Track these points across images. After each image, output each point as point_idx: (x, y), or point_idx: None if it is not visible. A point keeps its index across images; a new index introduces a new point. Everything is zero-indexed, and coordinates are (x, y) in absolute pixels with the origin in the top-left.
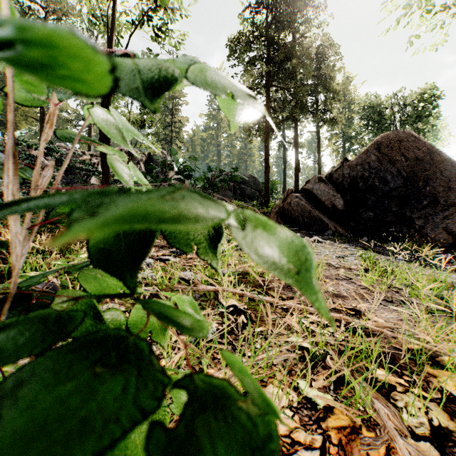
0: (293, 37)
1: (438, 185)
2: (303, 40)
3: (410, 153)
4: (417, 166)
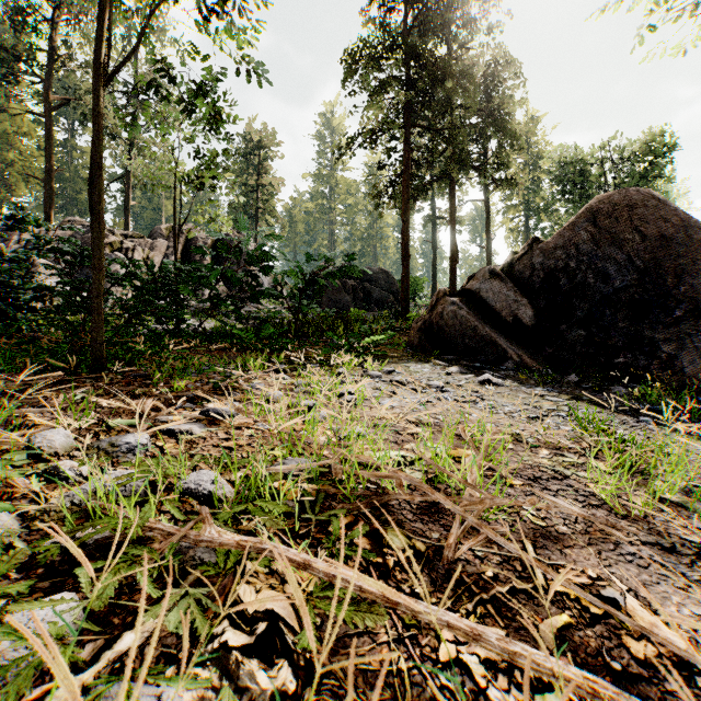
0: (448, 49)
1: (700, 283)
2: (464, 54)
3: (649, 227)
4: (662, 249)
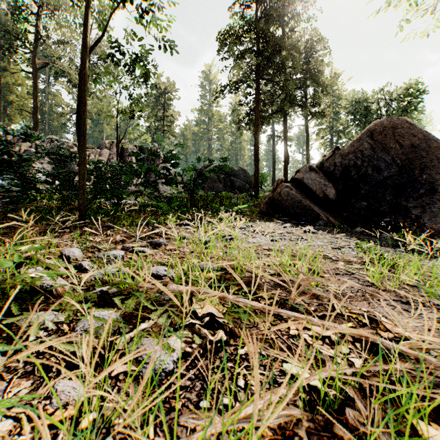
0: (283, 32)
1: (435, 173)
2: (292, 34)
3: (404, 140)
4: (412, 153)
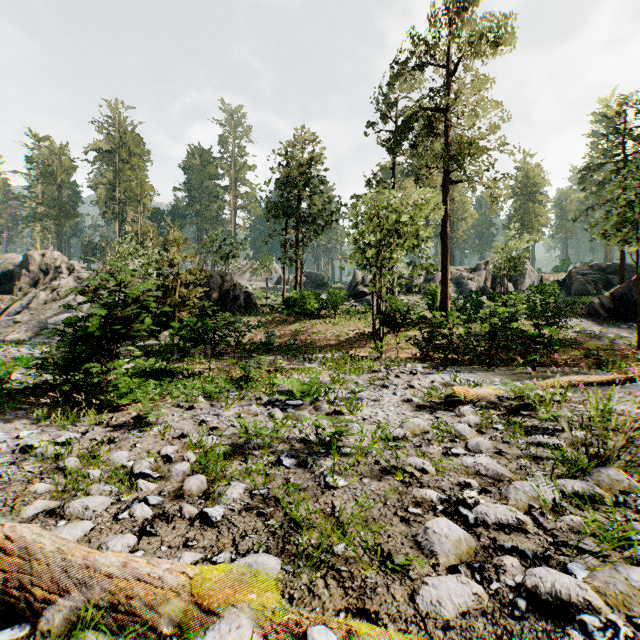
0: None
1: None
2: None
3: None
4: None
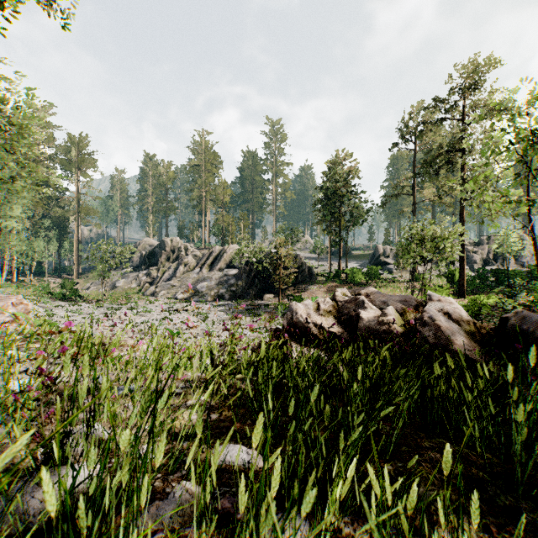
0: None
1: None
2: None
3: None
4: None
